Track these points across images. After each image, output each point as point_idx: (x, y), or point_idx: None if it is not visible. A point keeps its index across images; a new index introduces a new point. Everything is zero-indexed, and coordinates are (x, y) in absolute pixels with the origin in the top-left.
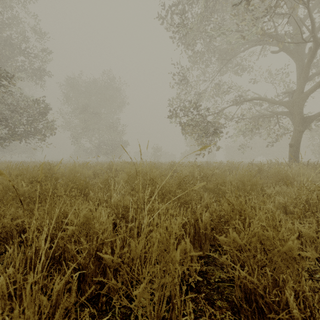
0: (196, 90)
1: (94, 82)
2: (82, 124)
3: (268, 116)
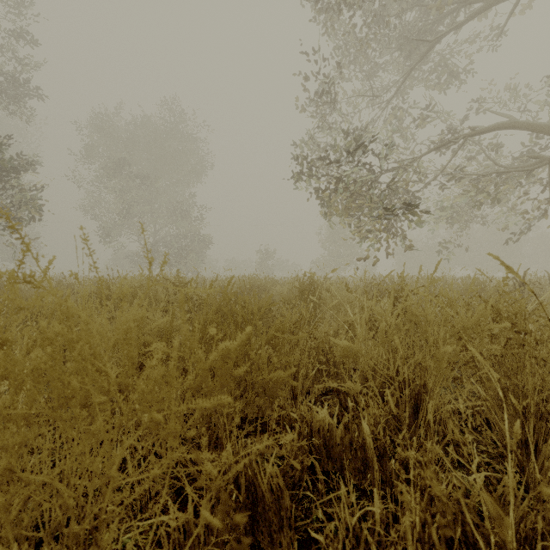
0: (350, 123)
1: (143, 122)
2: (117, 203)
3: (529, 168)
